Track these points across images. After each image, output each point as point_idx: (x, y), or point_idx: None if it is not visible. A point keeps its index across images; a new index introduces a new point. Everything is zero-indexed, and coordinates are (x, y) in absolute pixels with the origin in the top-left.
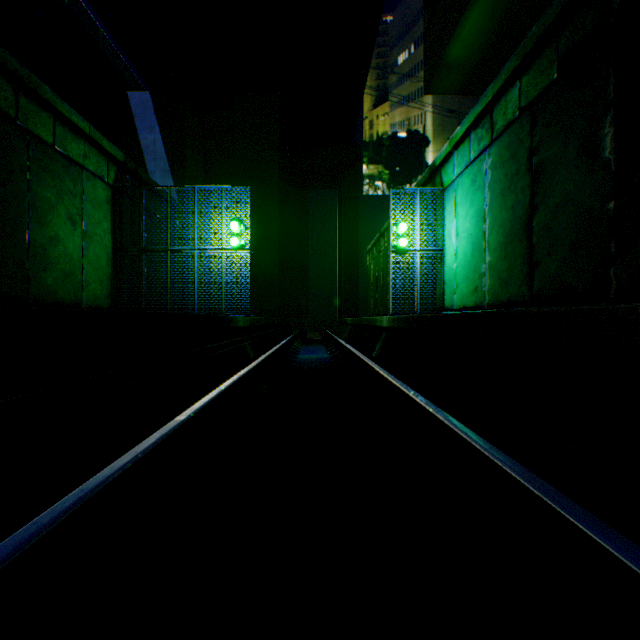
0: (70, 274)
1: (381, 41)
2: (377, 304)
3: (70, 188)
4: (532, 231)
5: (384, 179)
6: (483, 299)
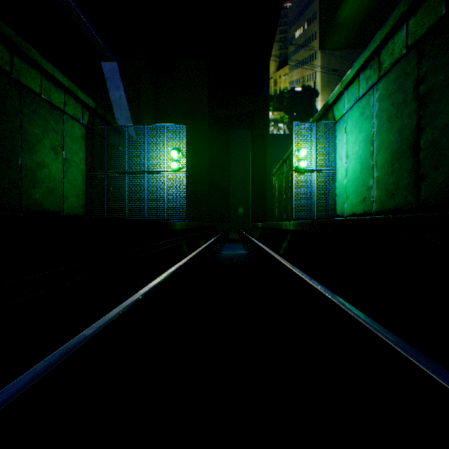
0: (53, 190)
1: (282, 21)
2: (280, 212)
3: (53, 127)
4: (419, 149)
5: (285, 122)
6: (371, 207)
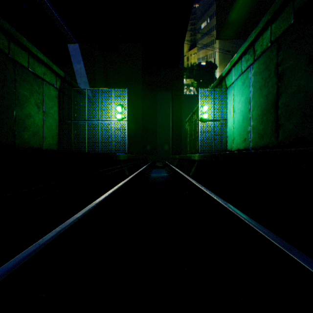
0: (36, 133)
1: (192, 17)
2: (191, 148)
3: (36, 90)
4: (278, 107)
5: (194, 86)
6: (249, 145)
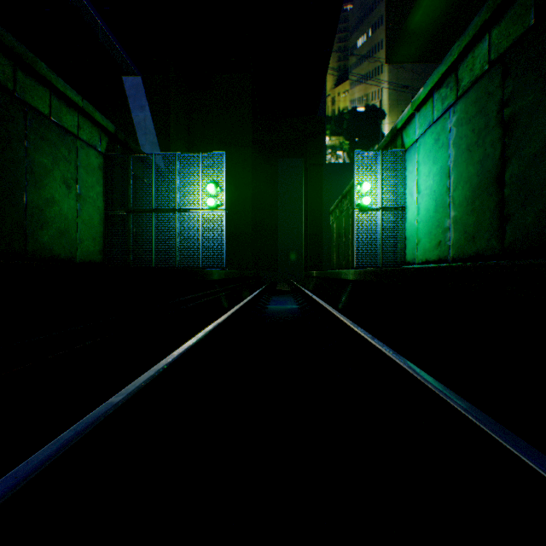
0: (65, 232)
1: (342, 27)
2: (339, 259)
3: (65, 155)
4: (503, 184)
5: (344, 149)
6: (447, 253)
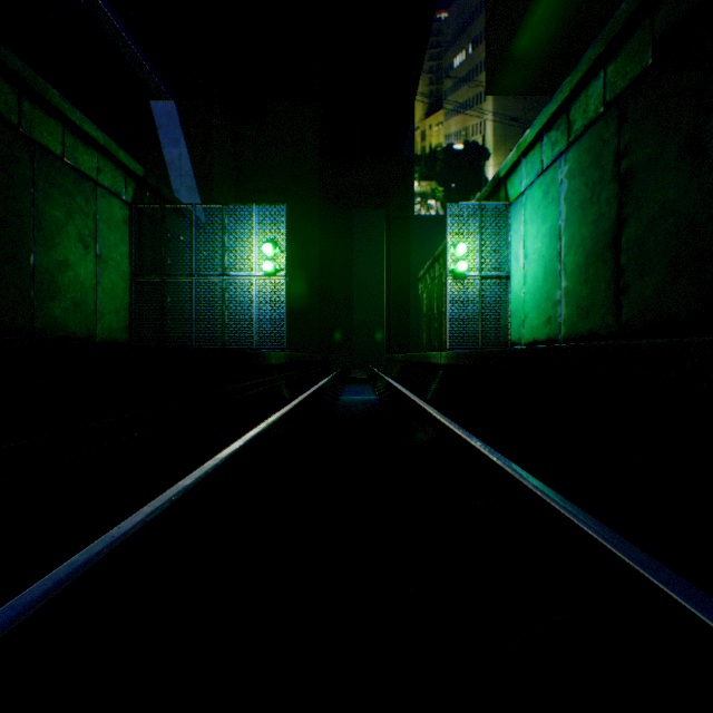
0: (82, 304)
1: (434, 41)
2: (430, 338)
3: (82, 206)
4: (620, 249)
5: (438, 197)
6: (558, 331)
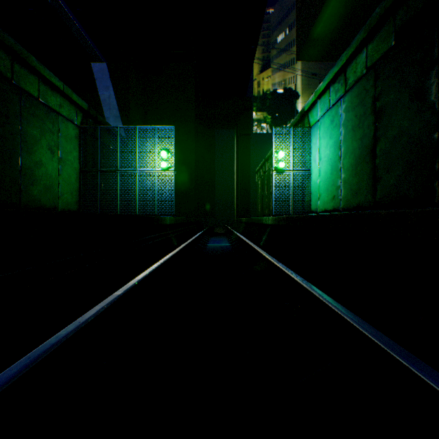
0: (50, 187)
1: (265, 26)
2: (263, 208)
3: (50, 128)
4: (375, 155)
5: (267, 122)
6: (339, 204)
